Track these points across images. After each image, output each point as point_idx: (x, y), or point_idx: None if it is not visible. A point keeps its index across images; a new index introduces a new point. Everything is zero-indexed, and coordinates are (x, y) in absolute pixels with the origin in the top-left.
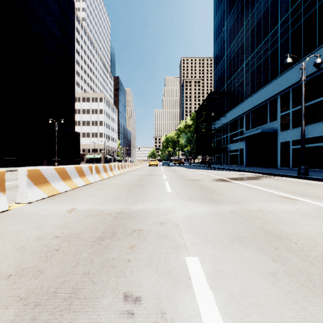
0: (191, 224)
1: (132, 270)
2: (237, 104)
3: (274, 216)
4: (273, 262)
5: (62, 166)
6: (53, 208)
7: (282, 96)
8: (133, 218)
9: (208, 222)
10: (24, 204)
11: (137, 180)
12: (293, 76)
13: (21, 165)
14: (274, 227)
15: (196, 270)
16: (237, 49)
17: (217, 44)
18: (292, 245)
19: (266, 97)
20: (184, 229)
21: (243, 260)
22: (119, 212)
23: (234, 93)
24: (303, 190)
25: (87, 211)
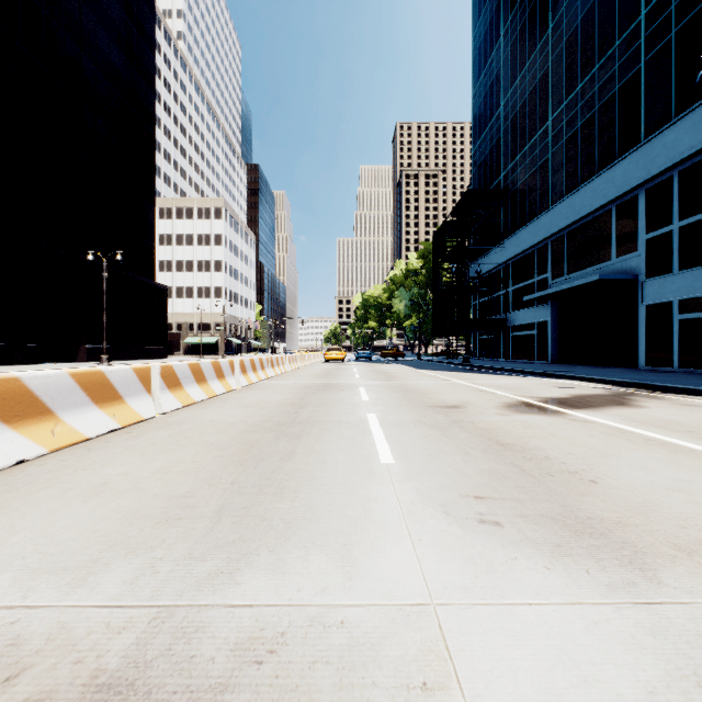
0: None
1: None
2: (532, 217)
3: None
4: None
5: (4, 374)
6: None
7: (651, 192)
8: None
9: None
10: None
11: (285, 409)
12: (685, 139)
13: (22, 360)
14: None
15: None
16: (532, 87)
17: (481, 82)
18: None
19: (607, 195)
20: None
21: None
22: (110, 679)
23: (525, 191)
24: None
25: None
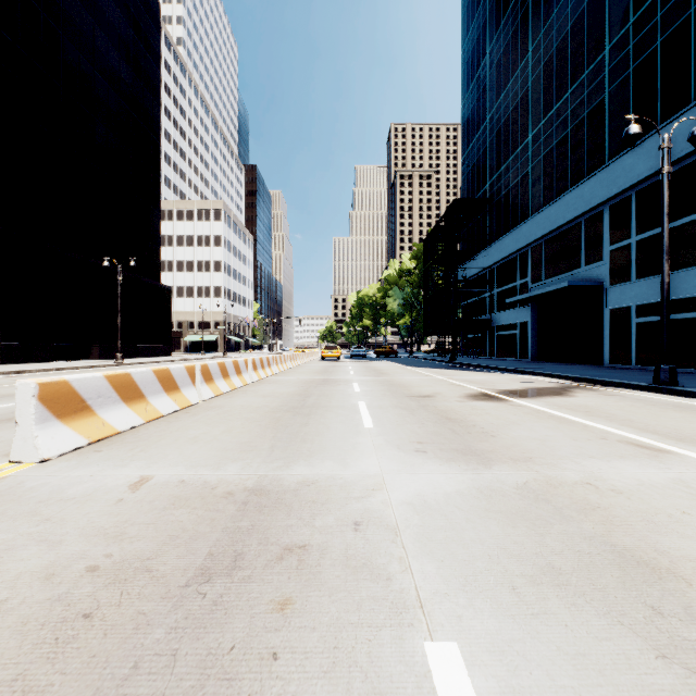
0: (427, 528)
1: (284, 694)
2: (515, 225)
3: (627, 501)
4: (661, 660)
5: (123, 371)
6: (96, 477)
7: (613, 208)
8: (287, 509)
9: (470, 522)
10: (31, 465)
11: (295, 398)
12: (640, 164)
13: (43, 358)
14: (634, 538)
15: (456, 695)
16: (515, 105)
17: (469, 95)
18: (695, 597)
19: (577, 209)
20: (413, 545)
21: (577, 653)
22: (252, 488)
23: (508, 200)
24: (674, 424)
25: (175, 485)
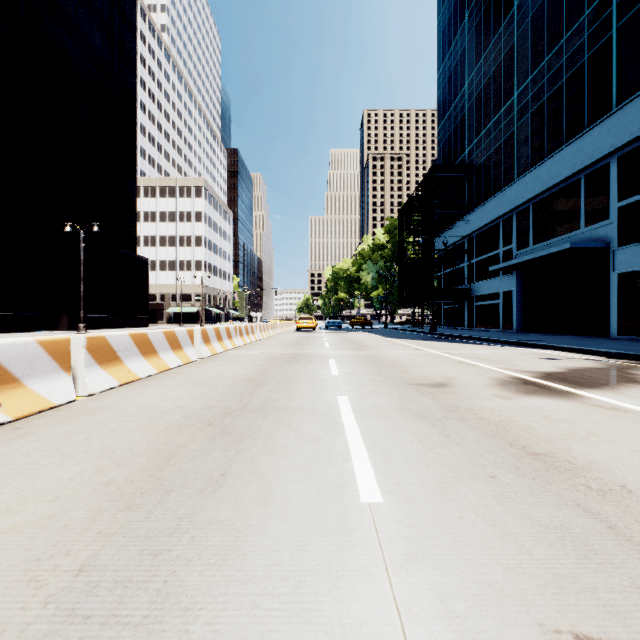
0: None
1: None
2: (497, 190)
3: None
4: None
5: None
6: None
7: (623, 159)
8: None
9: None
10: None
11: (239, 388)
12: None
13: (2, 329)
14: None
15: None
16: (497, 64)
17: (445, 64)
18: None
19: (576, 165)
20: None
21: None
22: None
23: (489, 165)
24: None
25: None
